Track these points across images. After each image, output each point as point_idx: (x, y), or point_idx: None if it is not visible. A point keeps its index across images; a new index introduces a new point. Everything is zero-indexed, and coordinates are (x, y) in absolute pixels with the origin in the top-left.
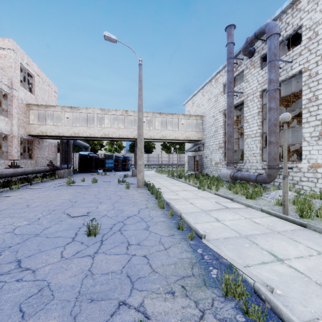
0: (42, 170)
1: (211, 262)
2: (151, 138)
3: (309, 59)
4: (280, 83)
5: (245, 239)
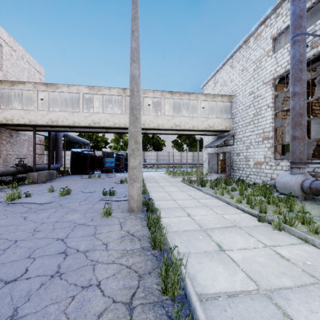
0: None
1: None
2: (158, 127)
3: None
4: None
5: None
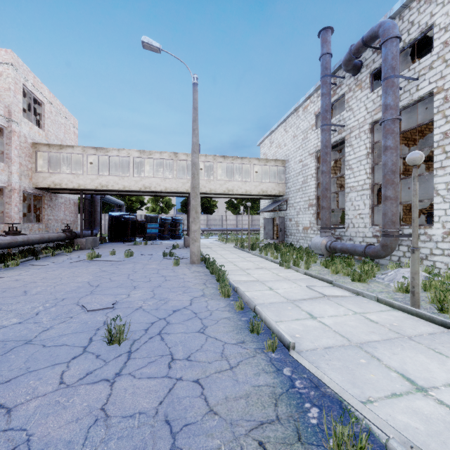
0: (54, 238)
1: (306, 394)
2: (211, 192)
3: (444, 74)
4: (401, 111)
5: (358, 349)
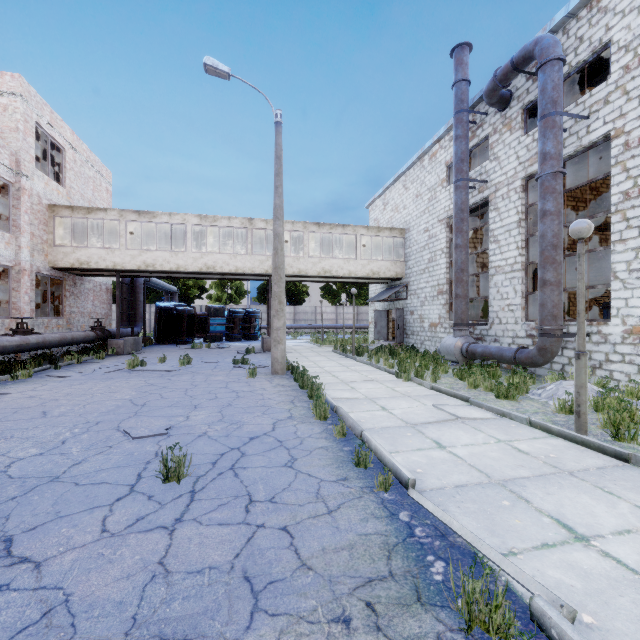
0: (80, 338)
1: (429, 544)
2: (300, 273)
3: (625, 111)
4: (565, 162)
5: (500, 488)
